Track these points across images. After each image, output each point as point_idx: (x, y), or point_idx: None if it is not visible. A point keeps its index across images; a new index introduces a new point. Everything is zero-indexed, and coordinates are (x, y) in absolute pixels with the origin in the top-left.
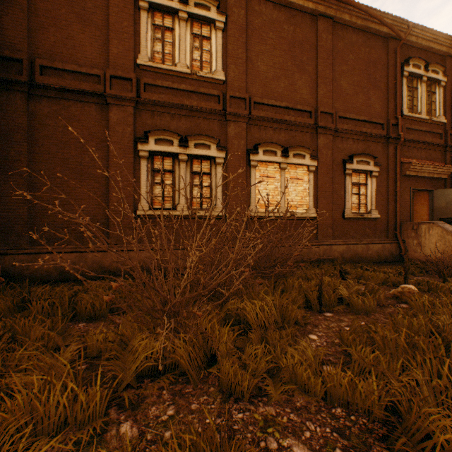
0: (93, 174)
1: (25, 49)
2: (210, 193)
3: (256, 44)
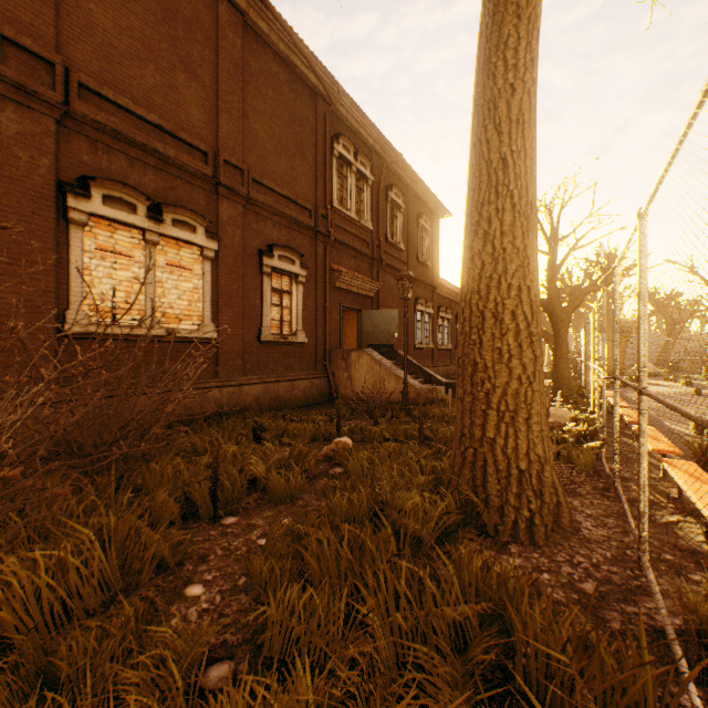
0: None
1: None
2: None
3: None
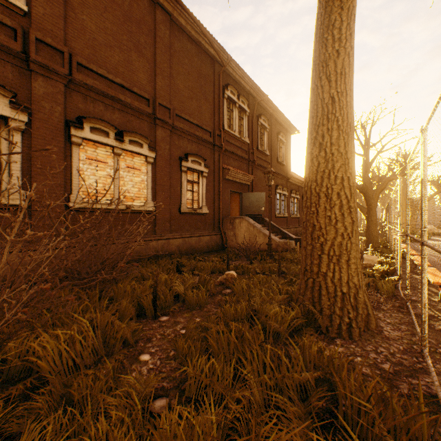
0: None
1: None
2: None
3: None
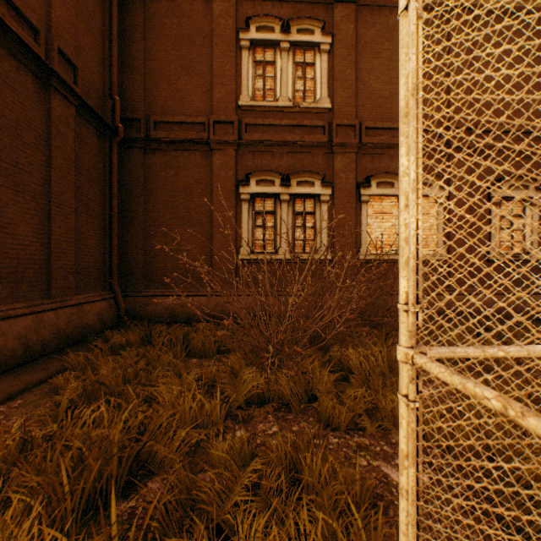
0: (198, 219)
1: (142, 108)
2: (313, 234)
3: (368, 60)
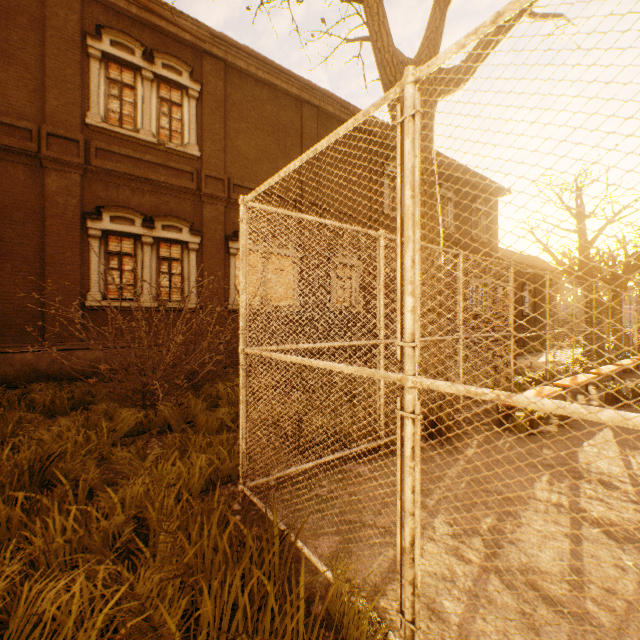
0: (21, 253)
1: None
2: (181, 282)
3: (237, 121)
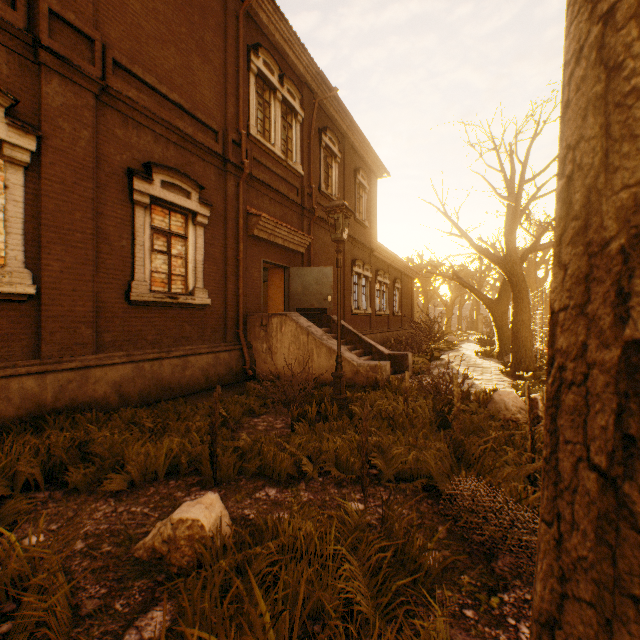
0: None
1: None
2: None
3: None
